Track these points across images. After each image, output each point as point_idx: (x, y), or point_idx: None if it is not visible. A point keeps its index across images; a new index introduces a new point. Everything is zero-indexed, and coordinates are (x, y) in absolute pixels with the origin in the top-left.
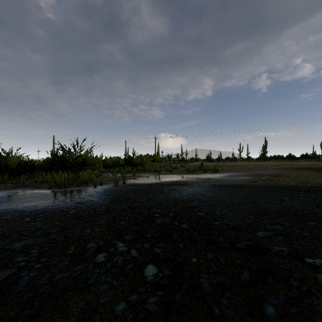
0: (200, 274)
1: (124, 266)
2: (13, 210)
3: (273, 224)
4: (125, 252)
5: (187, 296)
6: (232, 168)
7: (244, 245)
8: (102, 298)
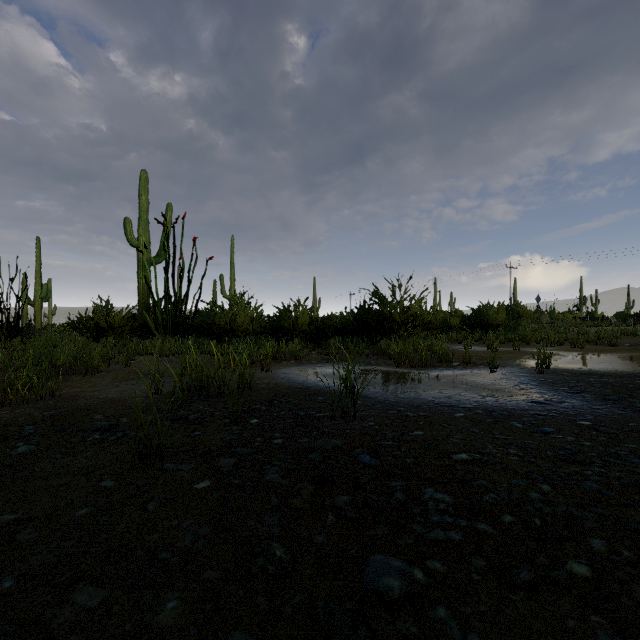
0: None
1: None
2: (426, 400)
3: None
4: None
5: None
6: None
7: None
8: None
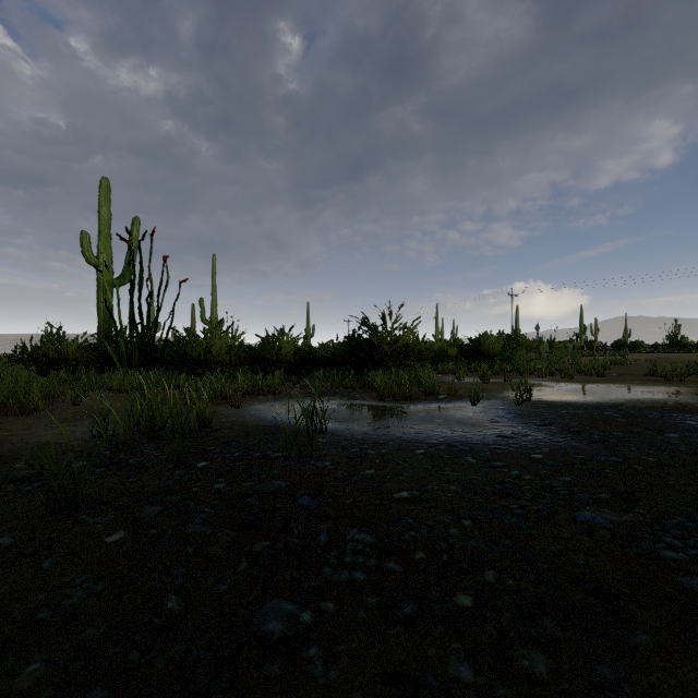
0: None
1: None
2: (394, 437)
3: None
4: None
5: None
6: None
7: None
8: None
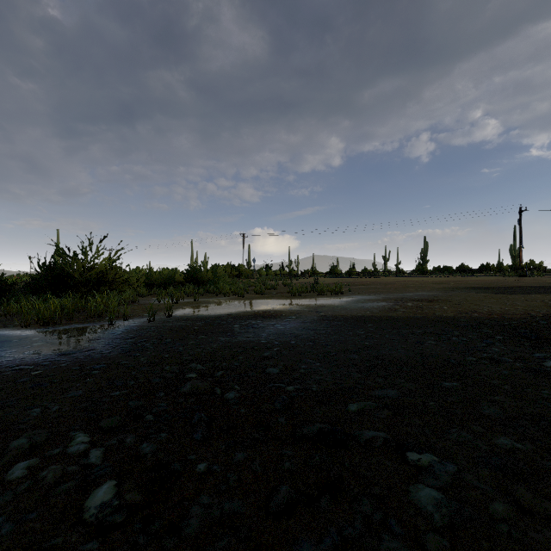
0: (199, 496)
1: (56, 486)
2: None
3: (388, 387)
4: (79, 455)
5: (146, 548)
6: (368, 287)
7: (313, 430)
8: None
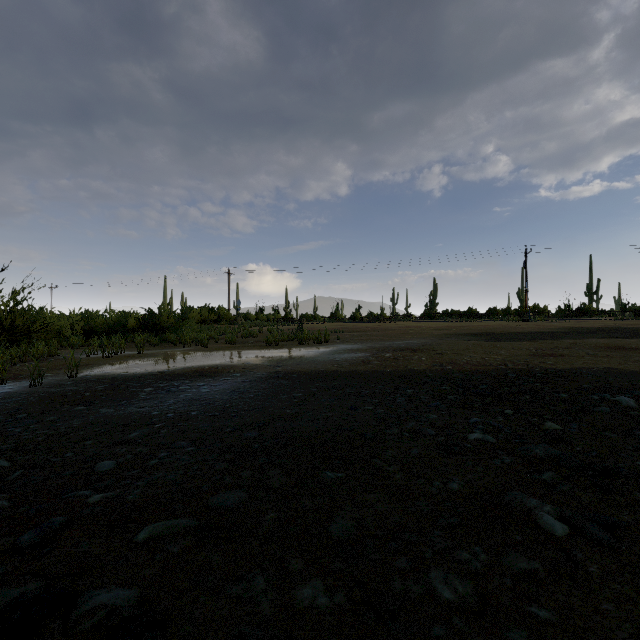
0: None
1: None
2: None
3: (244, 487)
4: None
5: None
6: (362, 334)
7: (5, 600)
8: None
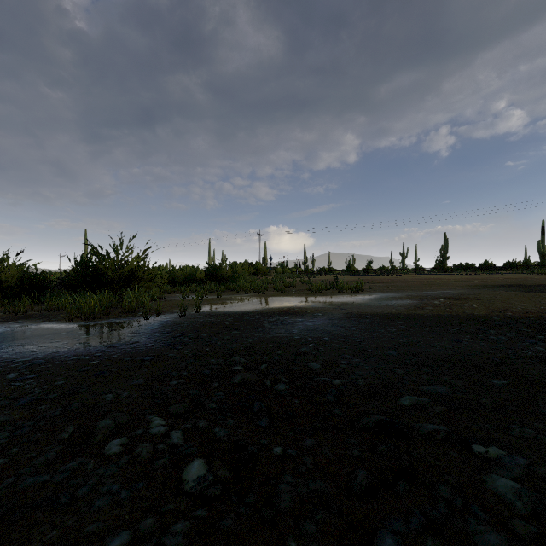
0: (283, 476)
1: (152, 462)
2: None
3: (434, 384)
4: (161, 435)
5: (249, 517)
6: (388, 285)
7: (373, 421)
8: (90, 524)
